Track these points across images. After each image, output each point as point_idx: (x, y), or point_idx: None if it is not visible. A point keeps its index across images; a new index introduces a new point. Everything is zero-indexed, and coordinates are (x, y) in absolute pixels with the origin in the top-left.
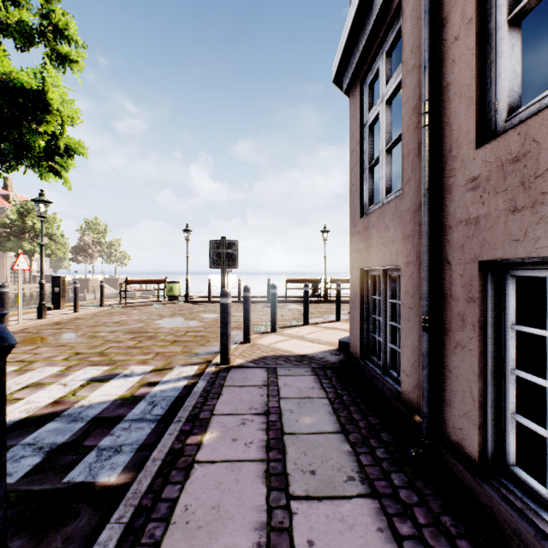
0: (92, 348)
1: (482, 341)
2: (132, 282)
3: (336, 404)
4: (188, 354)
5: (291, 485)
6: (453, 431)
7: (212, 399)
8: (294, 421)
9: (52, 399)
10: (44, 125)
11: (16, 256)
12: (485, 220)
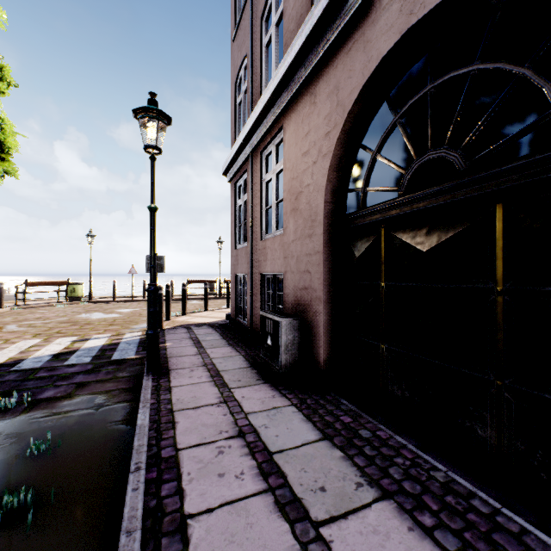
0: (46, 331)
1: (261, 296)
2: (32, 283)
3: (222, 334)
4: (129, 329)
5: (205, 347)
6: (257, 326)
7: (162, 337)
8: (204, 338)
9: (62, 348)
10: (0, 161)
11: None
12: (261, 262)
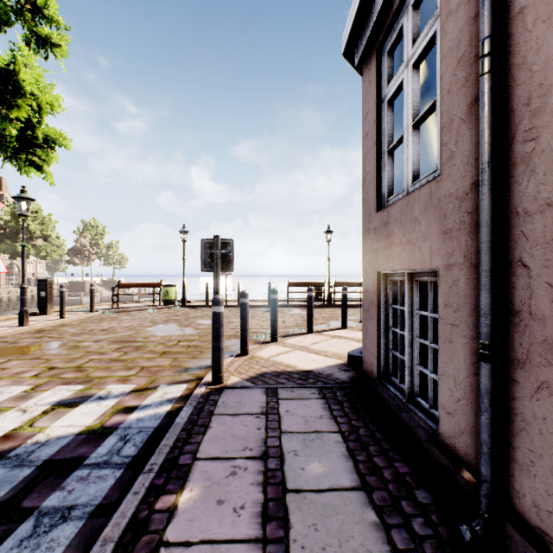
0: (69, 362)
1: None
2: (125, 285)
3: (352, 442)
4: (177, 369)
5: None
6: (533, 512)
7: (197, 434)
8: (300, 470)
9: (2, 432)
10: (16, 110)
11: (10, 258)
12: None
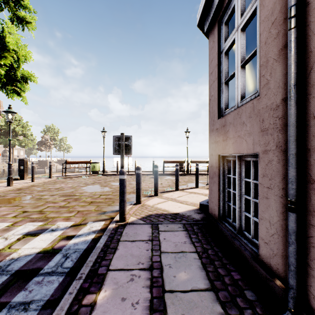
0: (35, 208)
1: None
2: (69, 162)
3: (204, 258)
4: (99, 212)
5: None
6: None
7: (110, 254)
8: (173, 277)
9: None
10: (4, 59)
11: (4, 147)
12: None
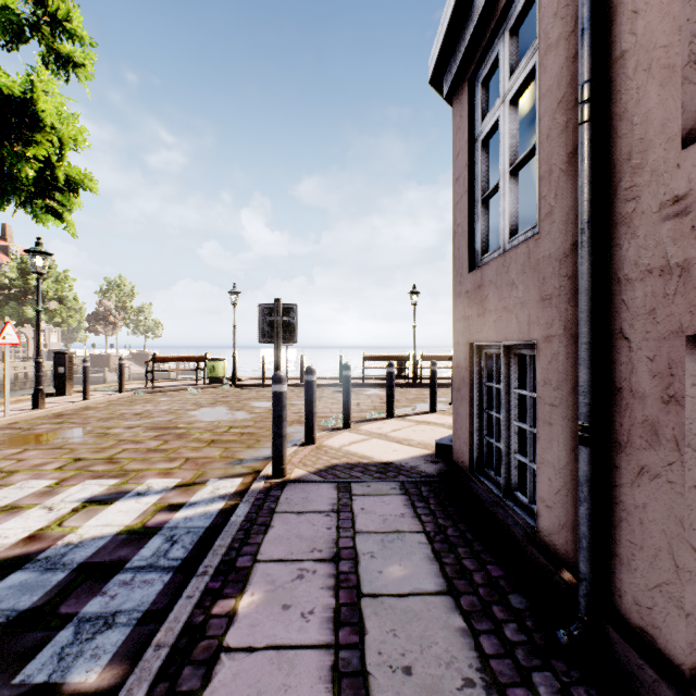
0: (98, 452)
1: (693, 469)
2: (161, 359)
3: (438, 543)
4: (229, 461)
5: (373, 695)
6: (634, 610)
7: (257, 534)
8: (377, 573)
9: (27, 532)
10: (34, 147)
11: (16, 325)
12: None
